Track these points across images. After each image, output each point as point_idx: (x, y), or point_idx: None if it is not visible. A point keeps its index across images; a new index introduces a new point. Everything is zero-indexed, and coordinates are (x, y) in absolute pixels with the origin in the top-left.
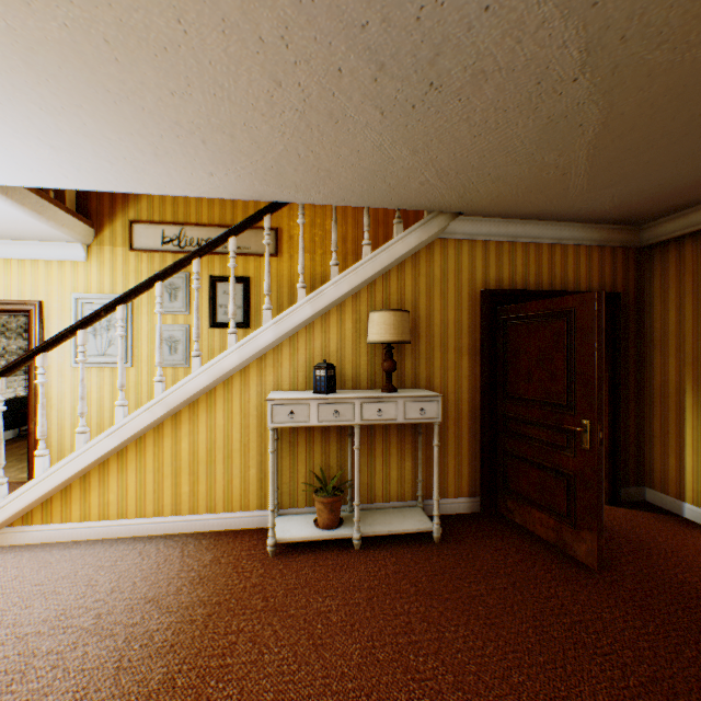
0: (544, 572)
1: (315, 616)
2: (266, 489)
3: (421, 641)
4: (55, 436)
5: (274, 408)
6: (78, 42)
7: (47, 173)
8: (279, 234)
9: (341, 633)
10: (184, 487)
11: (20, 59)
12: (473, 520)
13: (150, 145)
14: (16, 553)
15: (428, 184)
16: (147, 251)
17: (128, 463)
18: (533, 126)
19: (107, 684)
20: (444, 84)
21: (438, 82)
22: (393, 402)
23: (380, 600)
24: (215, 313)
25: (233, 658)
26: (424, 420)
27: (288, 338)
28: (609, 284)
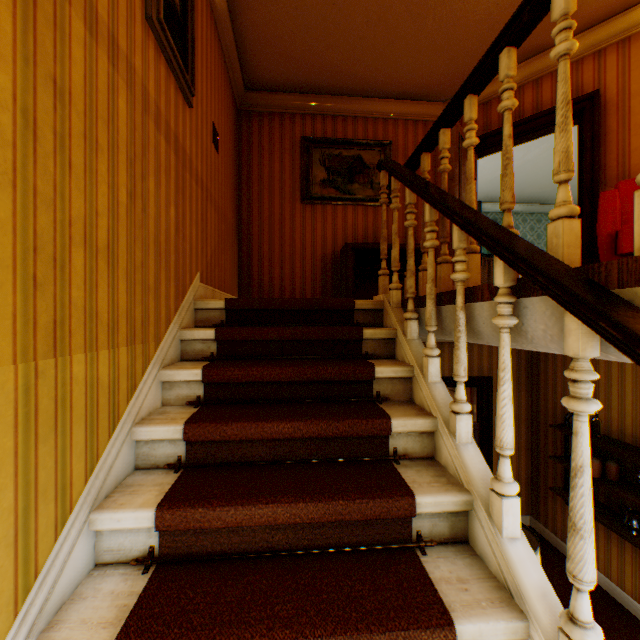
0: None
1: None
2: None
3: None
4: None
5: None
6: None
7: None
8: None
9: None
10: None
11: None
12: None
13: None
14: None
15: None
16: None
17: None
18: None
19: None
20: None
21: None
22: None
23: None
24: None
25: None
26: None
27: None
28: None
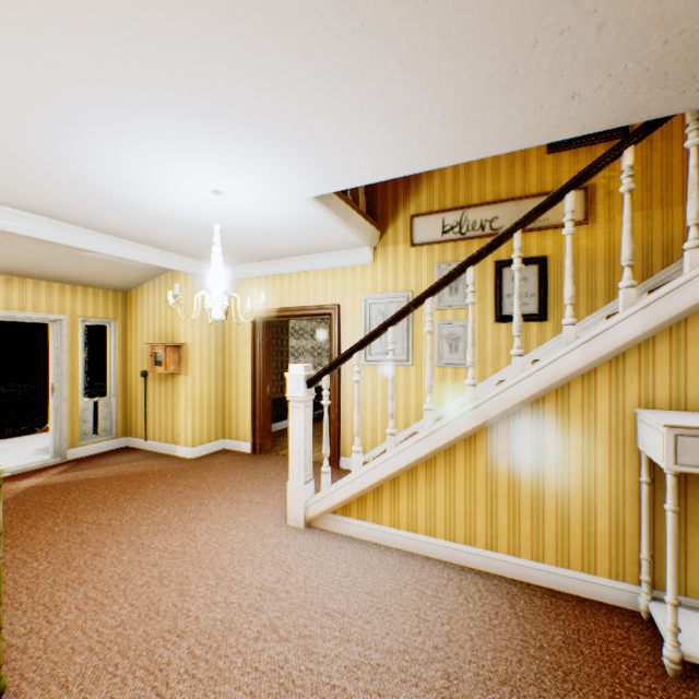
0: None
1: None
2: (624, 551)
3: None
4: (348, 427)
5: (677, 440)
6: None
7: (371, 165)
8: (589, 194)
9: None
10: (500, 518)
11: None
12: None
13: (507, 71)
14: (340, 543)
15: None
16: (426, 244)
17: (435, 475)
18: None
19: None
20: None
21: None
22: None
23: None
24: (500, 305)
25: None
26: None
27: (665, 329)
28: None
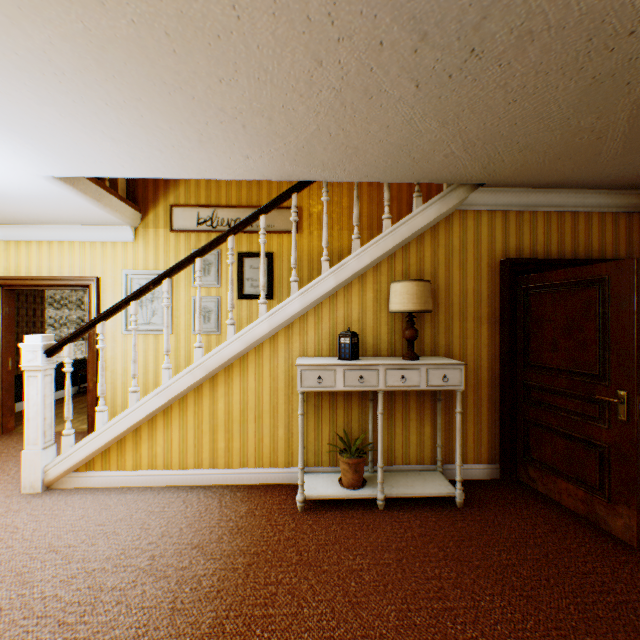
0: (578, 545)
1: (348, 573)
2: (293, 447)
3: (456, 608)
4: (109, 394)
5: (303, 373)
6: (142, 37)
7: (107, 164)
8: (300, 213)
9: (374, 593)
10: (220, 443)
11: (92, 58)
12: (494, 487)
13: (196, 132)
14: (82, 495)
15: (452, 156)
16: (184, 231)
17: (172, 420)
18: (575, 88)
19: (164, 623)
20: (485, 50)
21: (480, 48)
22: (416, 369)
23: (410, 563)
24: (242, 286)
25: (275, 609)
26: (446, 387)
27: (313, 308)
28: (637, 251)
